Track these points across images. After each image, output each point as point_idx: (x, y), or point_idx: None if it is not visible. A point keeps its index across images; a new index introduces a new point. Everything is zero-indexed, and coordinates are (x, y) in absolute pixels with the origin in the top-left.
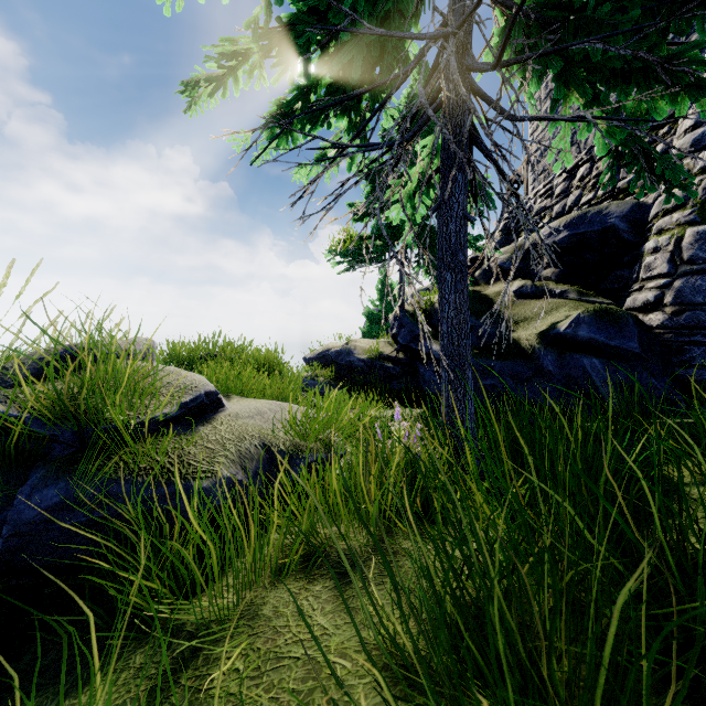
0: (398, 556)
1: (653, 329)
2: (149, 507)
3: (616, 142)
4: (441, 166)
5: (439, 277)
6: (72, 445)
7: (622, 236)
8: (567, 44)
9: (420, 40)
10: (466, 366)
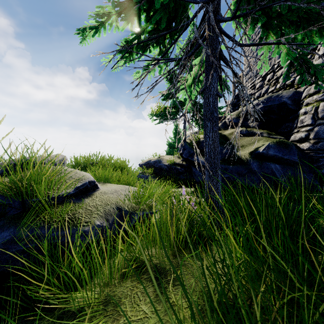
0: (185, 268)
1: (304, 150)
2: (57, 241)
3: (291, 58)
4: (205, 69)
5: (204, 124)
6: (18, 208)
7: (289, 107)
8: (271, 4)
9: (195, 3)
10: (217, 168)
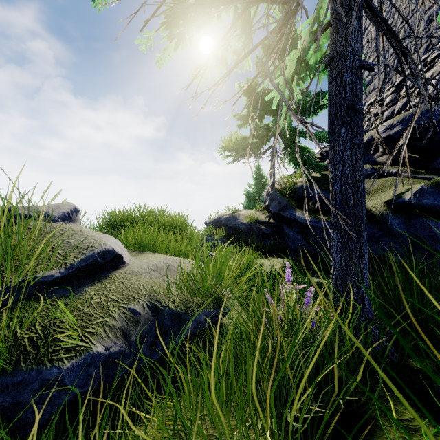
0: None
1: None
2: None
3: None
4: (333, 18)
5: (331, 134)
6: None
7: None
8: None
9: None
10: (361, 227)
